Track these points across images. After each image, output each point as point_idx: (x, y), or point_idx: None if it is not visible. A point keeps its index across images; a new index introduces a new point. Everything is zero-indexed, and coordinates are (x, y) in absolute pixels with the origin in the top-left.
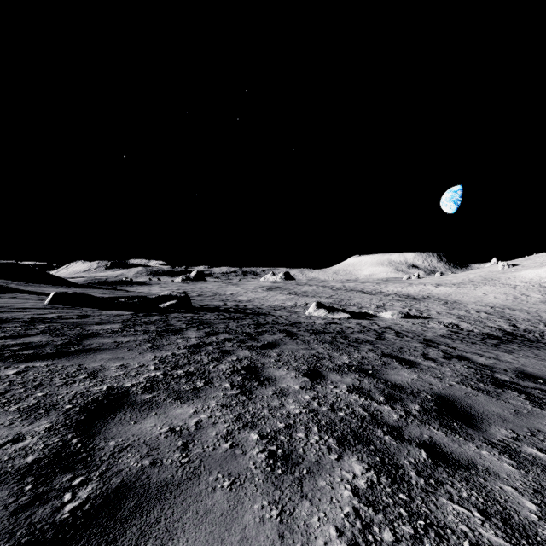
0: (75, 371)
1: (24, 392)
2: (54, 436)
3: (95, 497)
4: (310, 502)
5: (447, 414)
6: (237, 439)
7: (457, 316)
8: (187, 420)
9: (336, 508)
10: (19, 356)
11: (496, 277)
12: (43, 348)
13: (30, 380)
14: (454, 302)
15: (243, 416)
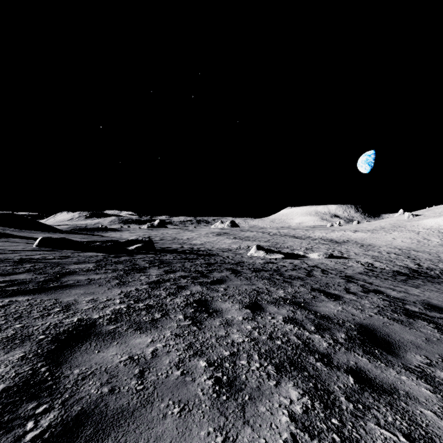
0: (51, 305)
1: (4, 323)
2: (25, 365)
3: (55, 425)
4: (252, 428)
5: (369, 342)
6: (188, 367)
7: (372, 257)
8: (144, 349)
9: (275, 434)
10: (5, 291)
11: (403, 225)
12: (27, 284)
13: (11, 313)
14: (369, 245)
15: (194, 345)
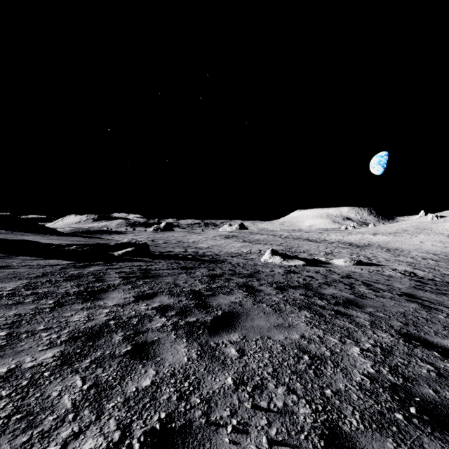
0: None
1: None
2: None
3: None
4: None
5: None
6: None
7: (407, 263)
8: None
9: None
10: None
11: (428, 227)
12: None
13: None
14: (395, 249)
15: None
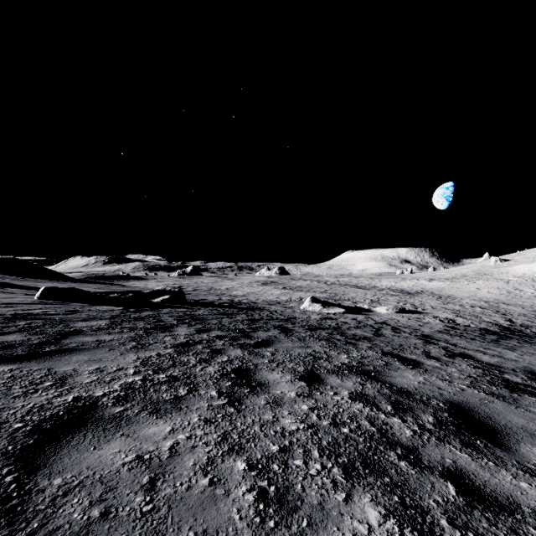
0: (41, 377)
1: None
2: None
3: None
4: None
5: (466, 428)
6: (219, 471)
7: (452, 311)
8: (160, 442)
9: None
10: None
11: (489, 272)
12: (15, 348)
13: None
14: (448, 297)
15: (229, 436)
